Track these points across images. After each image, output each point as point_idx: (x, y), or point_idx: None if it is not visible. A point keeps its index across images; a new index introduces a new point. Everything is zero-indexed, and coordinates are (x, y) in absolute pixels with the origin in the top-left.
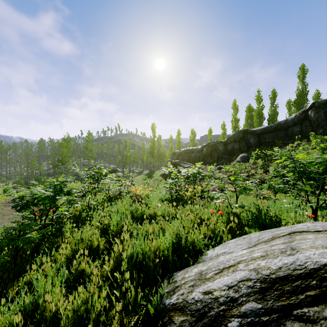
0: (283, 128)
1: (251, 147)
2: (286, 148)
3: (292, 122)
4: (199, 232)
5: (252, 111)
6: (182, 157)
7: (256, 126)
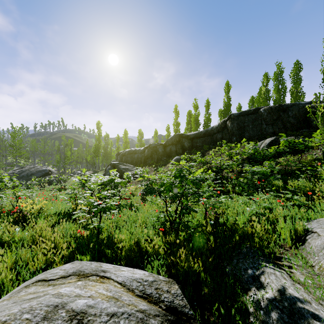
0: (210, 134)
1: (185, 150)
2: (210, 153)
3: (216, 129)
4: (33, 264)
5: (191, 116)
6: (125, 157)
7: (193, 130)
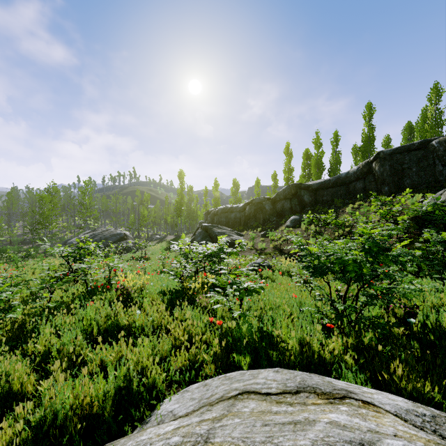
0: (344, 183)
1: (305, 207)
2: (346, 210)
3: (354, 176)
4: (175, 359)
5: (310, 158)
6: (218, 218)
7: (314, 178)
